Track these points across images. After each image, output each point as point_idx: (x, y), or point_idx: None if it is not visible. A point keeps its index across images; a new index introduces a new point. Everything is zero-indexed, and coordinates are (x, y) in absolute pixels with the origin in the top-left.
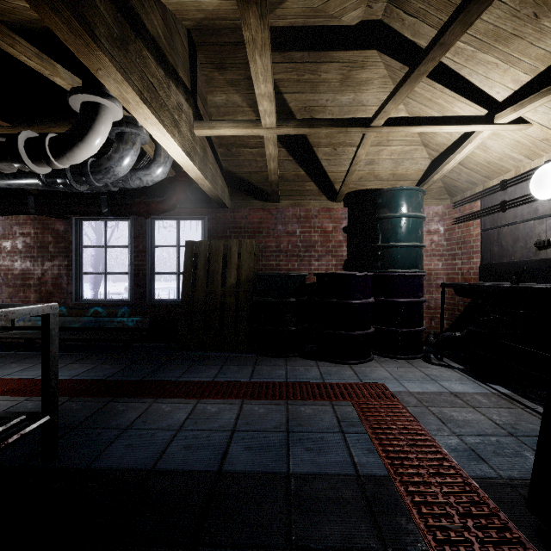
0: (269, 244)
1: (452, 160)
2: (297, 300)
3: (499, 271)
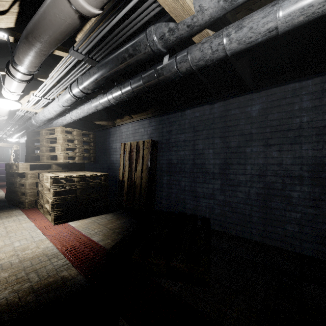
0: None
1: None
2: None
3: None
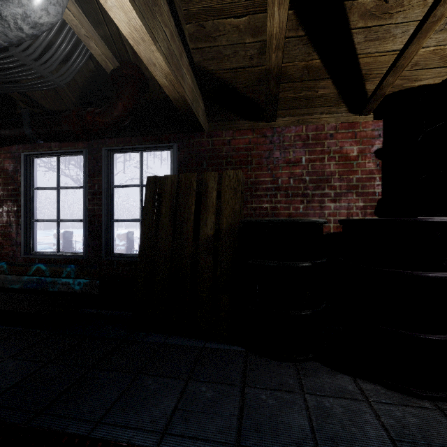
0: (260, 179)
1: None
2: (314, 265)
3: None
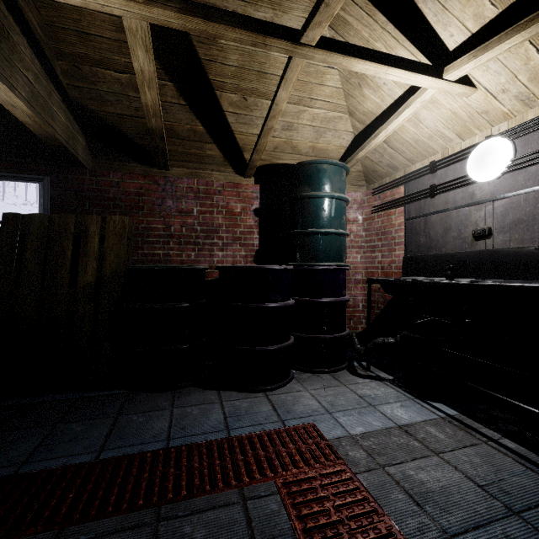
0: (153, 226)
1: (383, 131)
2: (192, 305)
3: (428, 265)
